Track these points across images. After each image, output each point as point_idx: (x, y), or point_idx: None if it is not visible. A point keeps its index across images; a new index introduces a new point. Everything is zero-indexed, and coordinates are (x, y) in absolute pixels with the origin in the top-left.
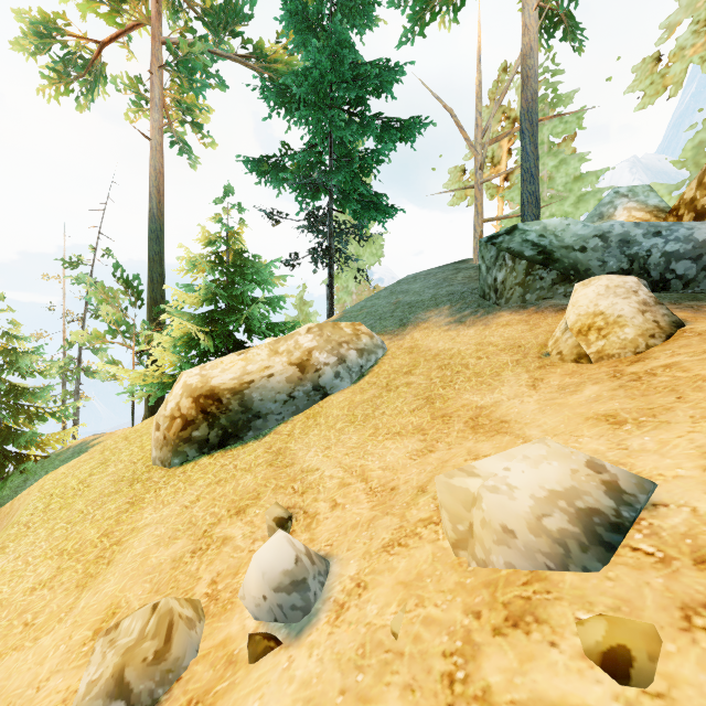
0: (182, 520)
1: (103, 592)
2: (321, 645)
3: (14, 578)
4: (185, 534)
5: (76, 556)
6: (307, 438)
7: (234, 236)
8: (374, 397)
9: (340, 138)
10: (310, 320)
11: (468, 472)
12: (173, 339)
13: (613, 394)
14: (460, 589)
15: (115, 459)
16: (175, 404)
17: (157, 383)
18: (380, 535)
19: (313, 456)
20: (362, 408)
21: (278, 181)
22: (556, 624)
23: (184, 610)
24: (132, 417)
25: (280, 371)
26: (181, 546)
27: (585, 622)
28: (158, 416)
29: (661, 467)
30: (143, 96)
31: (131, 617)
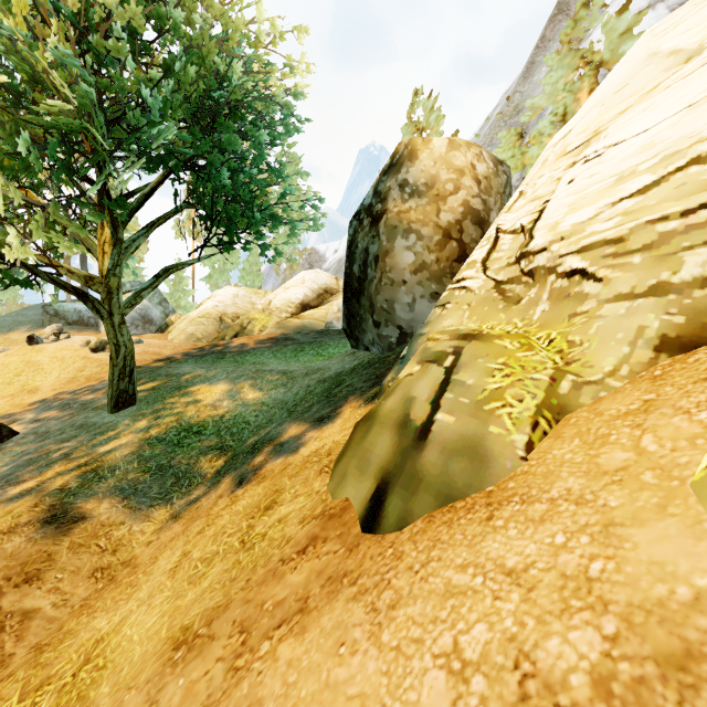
0: None
1: None
2: None
3: None
4: None
5: None
6: None
7: None
8: None
9: None
10: None
11: None
12: None
13: None
14: None
15: None
16: None
17: None
18: None
19: None
20: None
21: None
22: None
23: None
24: None
25: None
26: None
27: None
28: None
29: None
30: None
31: None
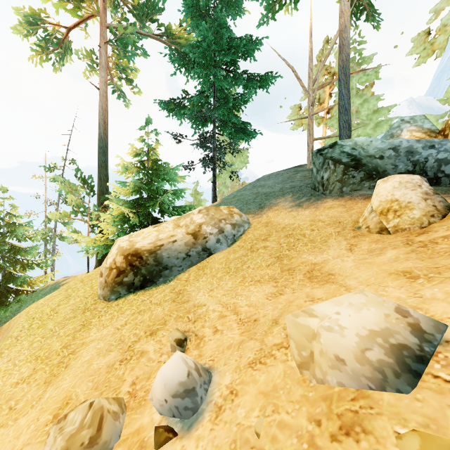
0: (115, 338)
1: (61, 388)
2: (205, 439)
3: (6, 375)
4: (116, 348)
5: (46, 361)
6: (198, 283)
7: (152, 150)
8: (242, 256)
9: (220, 87)
10: (201, 204)
11: (309, 313)
12: (113, 216)
13: (408, 256)
14: (305, 401)
15: (74, 295)
16: (113, 259)
17: (103, 245)
18: (246, 354)
19: (202, 295)
20: (234, 263)
21: (180, 115)
22: (379, 436)
23: (112, 406)
24: (88, 266)
25: (181, 238)
26: (113, 356)
27: (402, 437)
28: (101, 267)
29: (449, 312)
30: (95, 62)
31: (75, 411)
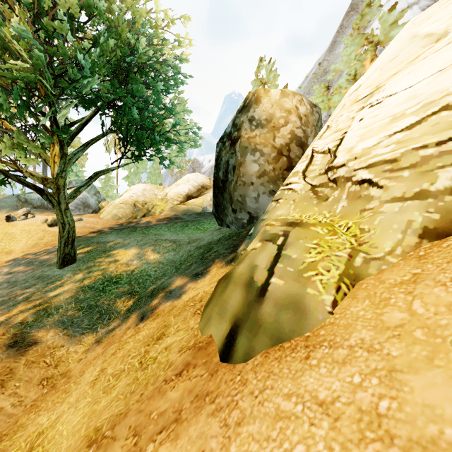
0: None
1: None
2: None
3: None
4: None
5: None
6: None
7: None
8: None
9: None
10: None
11: None
12: None
13: None
14: None
15: None
16: None
17: None
18: None
19: None
20: None
21: None
22: None
23: None
24: None
25: None
26: None
27: None
28: None
29: None
30: None
31: None
